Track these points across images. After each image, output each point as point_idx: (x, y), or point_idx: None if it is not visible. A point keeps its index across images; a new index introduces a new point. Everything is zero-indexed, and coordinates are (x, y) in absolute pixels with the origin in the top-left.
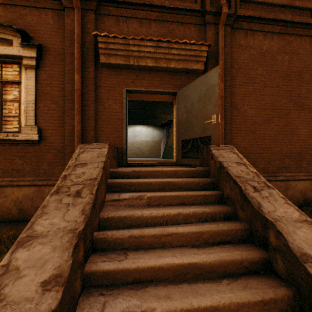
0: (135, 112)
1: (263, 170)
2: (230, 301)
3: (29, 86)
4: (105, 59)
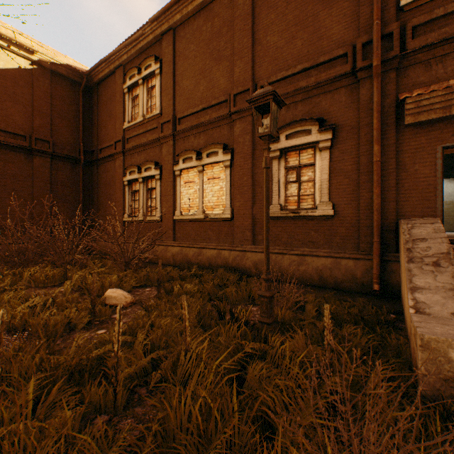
0: None
1: None
2: None
3: (323, 166)
4: (411, 119)
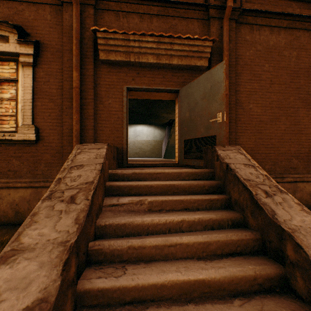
0: (136, 112)
1: (269, 171)
2: None
3: (27, 84)
4: (104, 56)
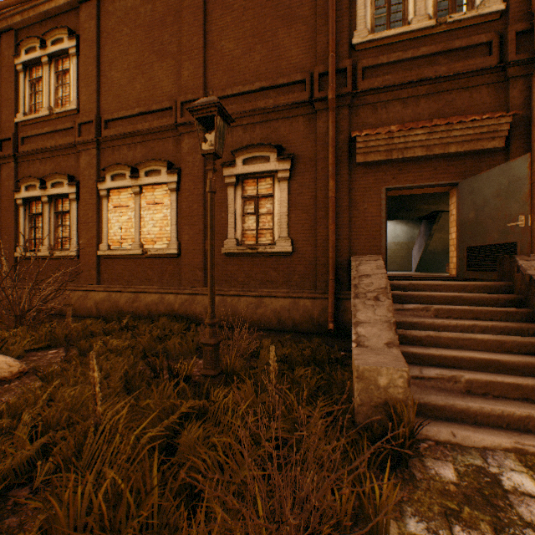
0: None
1: None
2: (534, 383)
3: (282, 198)
4: (361, 158)
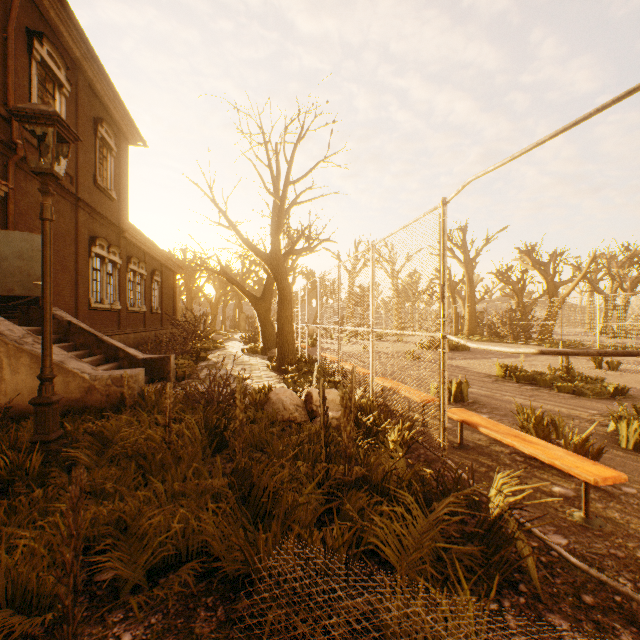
0: None
1: None
2: None
3: None
4: None
